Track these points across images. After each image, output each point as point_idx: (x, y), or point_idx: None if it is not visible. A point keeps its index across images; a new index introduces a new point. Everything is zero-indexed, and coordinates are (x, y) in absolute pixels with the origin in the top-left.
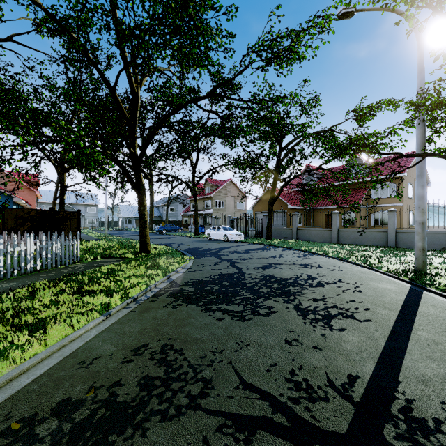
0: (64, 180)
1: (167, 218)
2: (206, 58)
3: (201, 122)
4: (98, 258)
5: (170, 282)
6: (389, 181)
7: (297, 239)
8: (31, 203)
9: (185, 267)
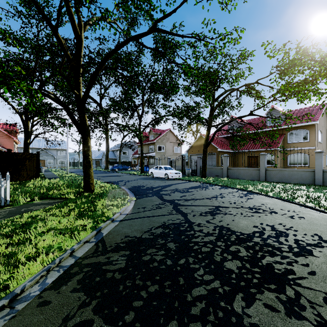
0: (28, 126)
1: (120, 159)
2: (148, 1)
3: (143, 69)
4: (35, 200)
5: (97, 242)
6: (303, 128)
7: (227, 177)
8: (10, 148)
9: (124, 212)
